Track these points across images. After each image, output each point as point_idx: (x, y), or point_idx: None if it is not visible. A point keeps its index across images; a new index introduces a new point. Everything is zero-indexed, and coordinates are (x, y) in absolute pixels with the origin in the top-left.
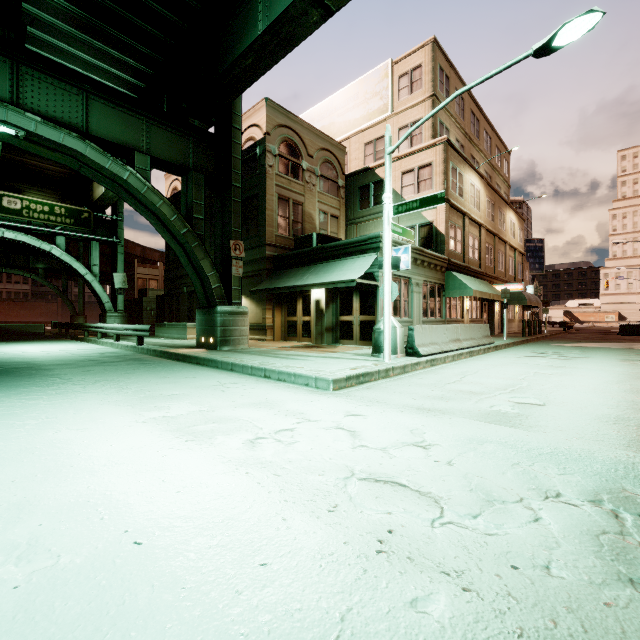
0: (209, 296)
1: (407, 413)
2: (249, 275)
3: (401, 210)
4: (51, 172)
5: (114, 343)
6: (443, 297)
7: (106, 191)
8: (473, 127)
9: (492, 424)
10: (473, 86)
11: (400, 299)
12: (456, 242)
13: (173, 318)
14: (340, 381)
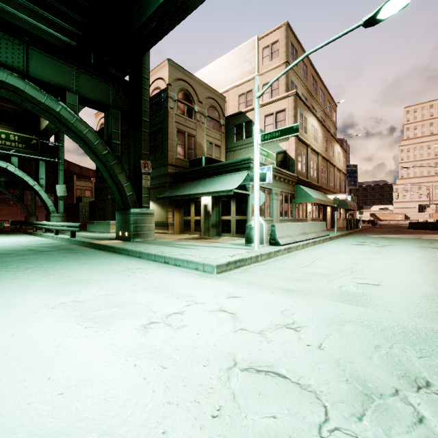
0: (125, 201)
1: (276, 294)
2: (156, 186)
3: (267, 138)
4: (7, 109)
5: (54, 236)
6: (293, 203)
7: (49, 124)
8: (313, 86)
9: (346, 304)
10: (319, 48)
11: (264, 204)
12: (302, 165)
13: (101, 217)
14: (222, 266)
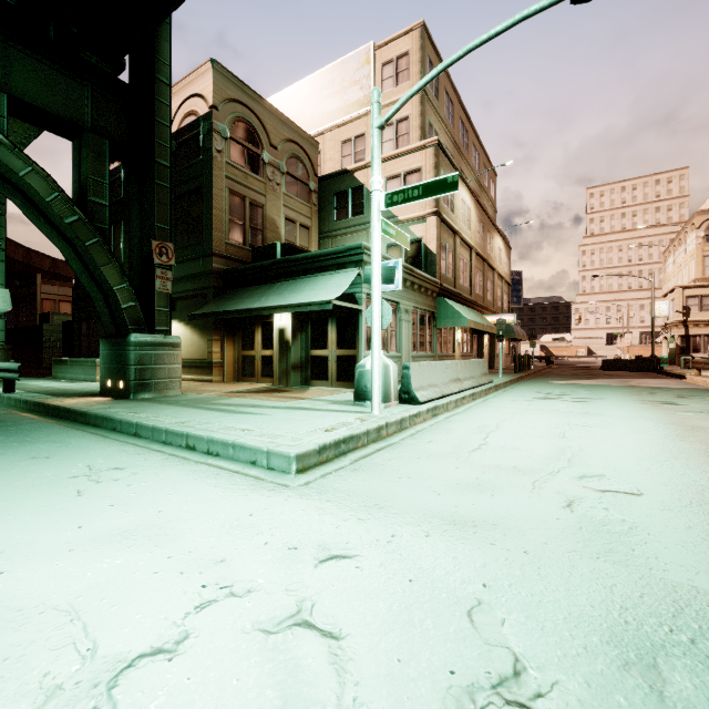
0: (118, 320)
1: (439, 539)
2: (189, 295)
3: (397, 200)
4: None
5: None
6: (434, 328)
7: None
8: (462, 138)
9: (611, 564)
10: (492, 37)
11: (387, 329)
12: (447, 264)
13: (85, 352)
14: (309, 456)
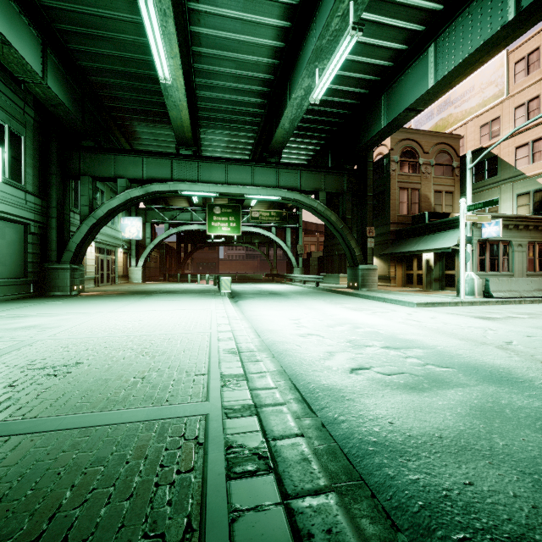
0: (354, 260)
1: (440, 313)
2: (379, 243)
3: (471, 209)
4: None
5: (302, 285)
6: None
7: None
8: None
9: (474, 318)
10: (526, 124)
11: (498, 258)
12: None
13: (329, 271)
14: (421, 304)
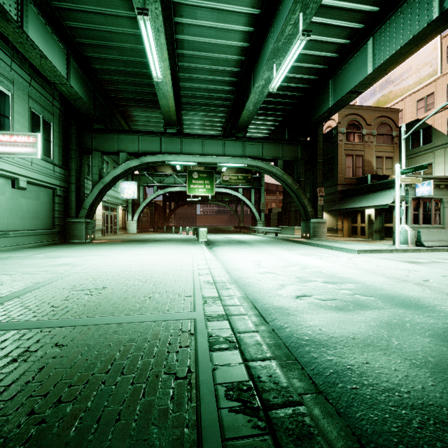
0: (307, 215)
1: (375, 258)
2: (328, 201)
3: (404, 172)
4: None
5: (264, 235)
6: None
7: None
8: None
9: (403, 262)
10: None
11: (430, 213)
12: None
13: (286, 224)
14: (361, 251)
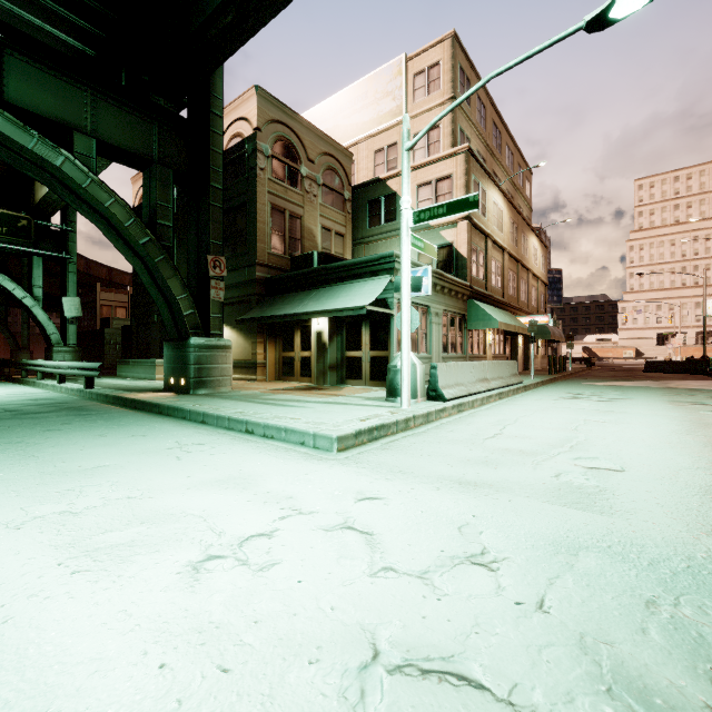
0: (180, 325)
1: (446, 492)
2: (235, 301)
3: (423, 217)
4: None
5: (56, 385)
6: (465, 329)
7: (49, 192)
8: (495, 140)
9: (573, 509)
10: (511, 66)
11: (417, 331)
12: (478, 267)
13: (142, 354)
14: (347, 438)
